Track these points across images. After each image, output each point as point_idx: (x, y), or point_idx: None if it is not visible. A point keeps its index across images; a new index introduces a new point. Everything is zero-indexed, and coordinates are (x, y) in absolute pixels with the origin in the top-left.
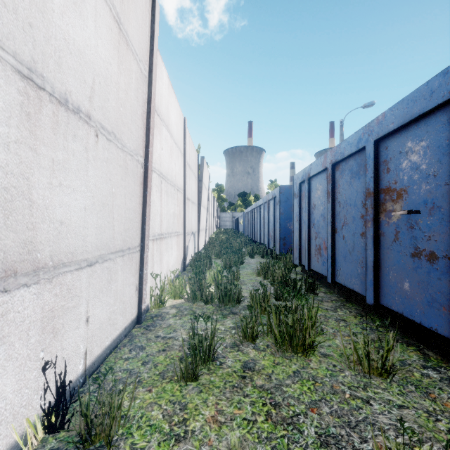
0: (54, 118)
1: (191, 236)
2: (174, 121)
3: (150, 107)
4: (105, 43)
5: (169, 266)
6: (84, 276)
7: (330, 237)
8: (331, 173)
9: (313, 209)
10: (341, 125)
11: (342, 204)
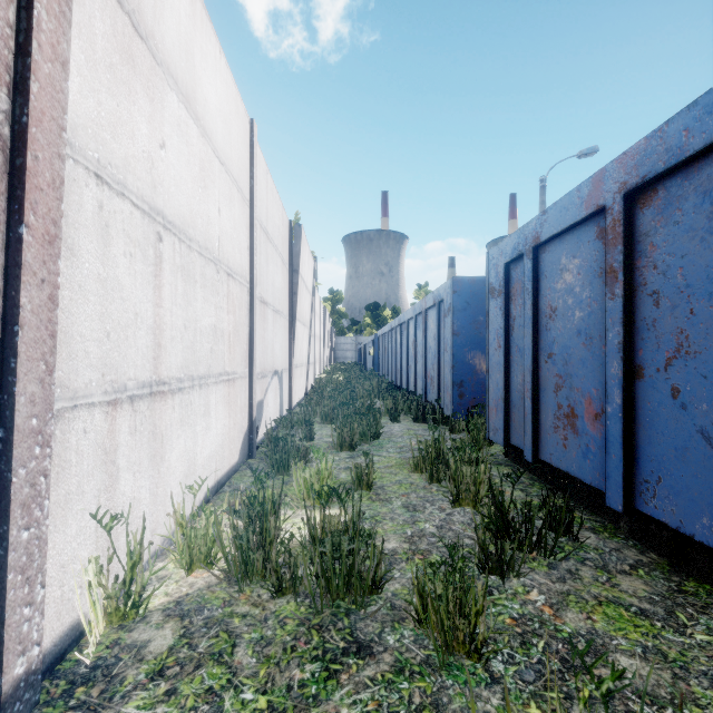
0: None
1: (272, 380)
2: (217, 106)
3: None
4: None
5: (194, 461)
6: None
7: (620, 389)
8: (623, 216)
9: (550, 318)
10: (542, 186)
11: (666, 297)
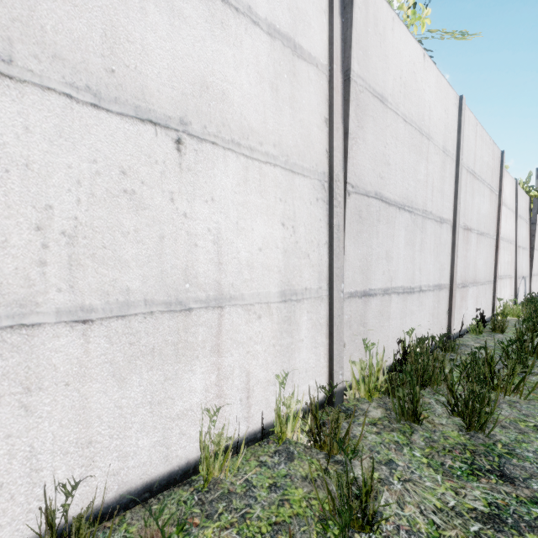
0: (479, 240)
1: (521, 280)
2: (508, 193)
3: (499, 209)
4: (487, 203)
5: (504, 298)
6: (481, 288)
7: None
8: None
9: None
10: None
11: None
